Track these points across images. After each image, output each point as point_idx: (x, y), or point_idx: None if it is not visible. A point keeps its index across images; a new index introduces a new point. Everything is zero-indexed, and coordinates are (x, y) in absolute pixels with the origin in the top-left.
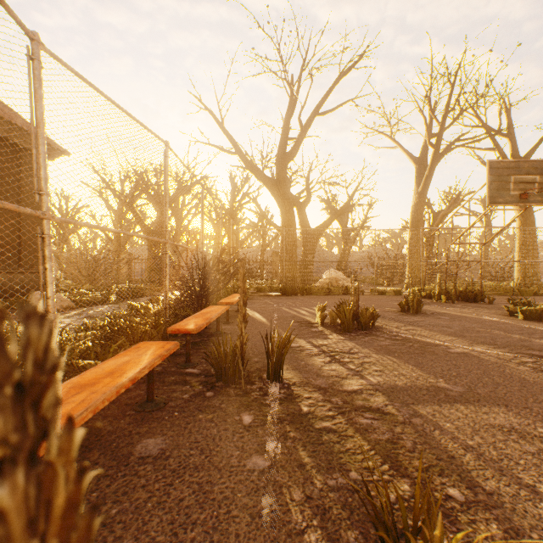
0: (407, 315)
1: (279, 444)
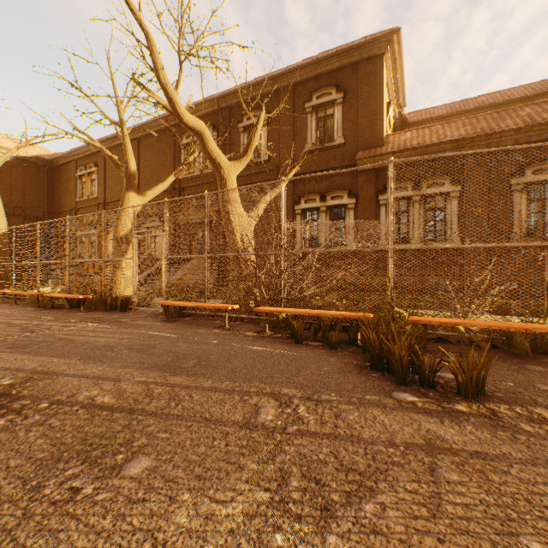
0: None
1: None
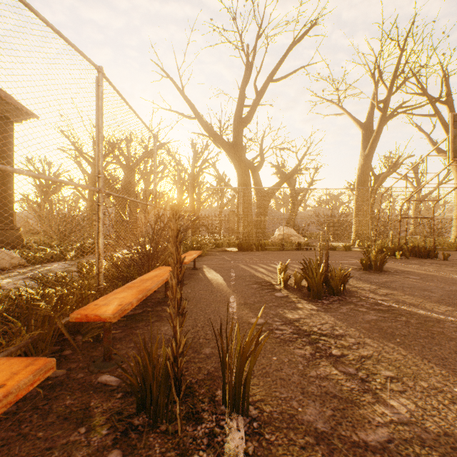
0: (371, 273)
1: None
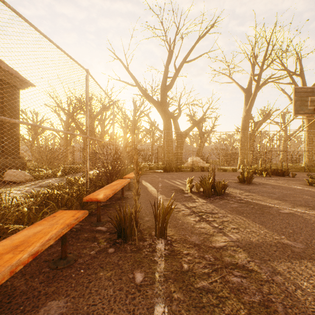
0: (244, 185)
1: (166, 307)
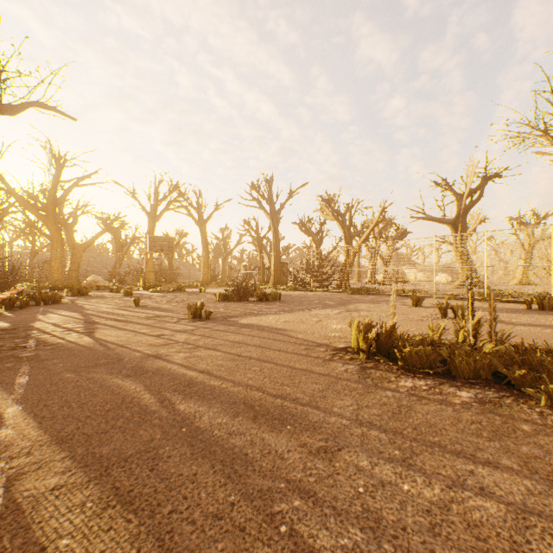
0: (111, 293)
1: None
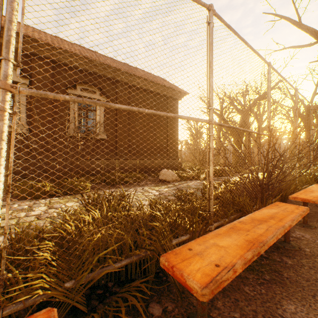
0: None
1: None
